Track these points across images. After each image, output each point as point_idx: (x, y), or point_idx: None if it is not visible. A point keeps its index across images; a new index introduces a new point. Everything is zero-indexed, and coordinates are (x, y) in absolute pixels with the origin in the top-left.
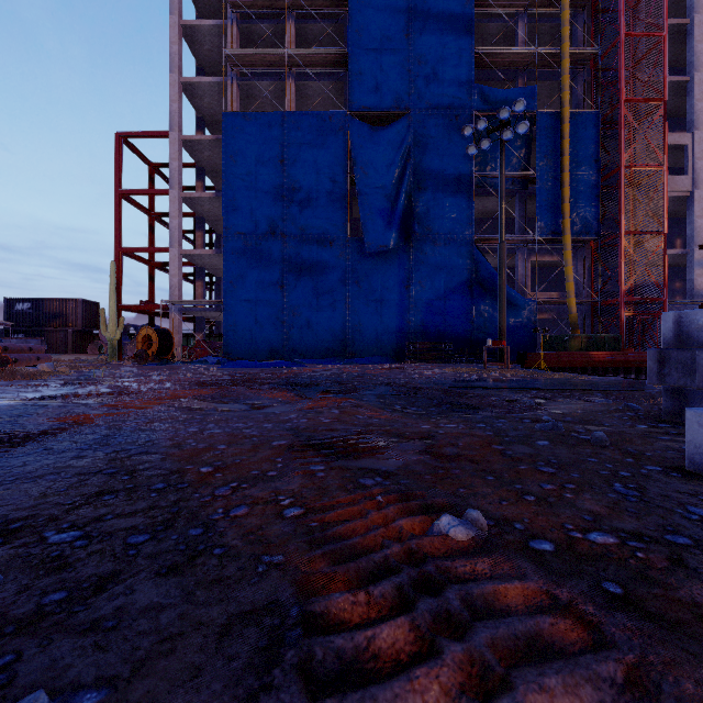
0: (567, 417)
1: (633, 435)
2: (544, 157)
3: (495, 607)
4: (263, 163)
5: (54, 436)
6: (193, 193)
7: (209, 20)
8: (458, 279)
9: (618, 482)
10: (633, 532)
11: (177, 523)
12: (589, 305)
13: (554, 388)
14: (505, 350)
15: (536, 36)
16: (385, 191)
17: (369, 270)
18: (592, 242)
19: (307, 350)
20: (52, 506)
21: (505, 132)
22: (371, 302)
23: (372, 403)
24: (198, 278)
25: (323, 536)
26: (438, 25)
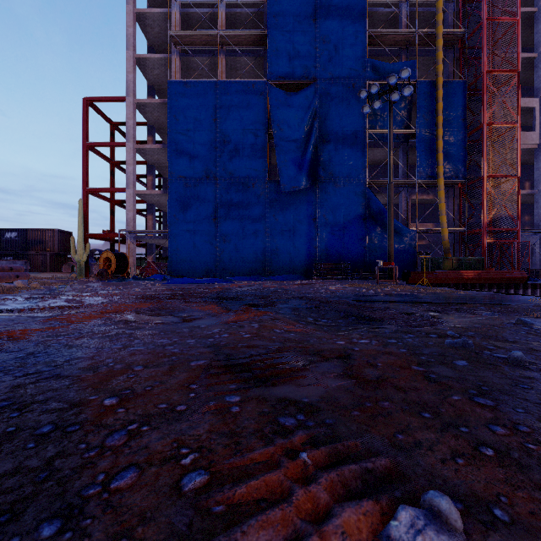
0: (469, 332)
1: None
2: (422, 117)
3: None
4: (200, 121)
5: None
6: (145, 145)
7: (157, 8)
8: (354, 213)
9: None
10: None
11: (32, 506)
12: (457, 234)
13: (442, 302)
14: (394, 270)
15: (416, 21)
16: (296, 143)
17: (284, 206)
18: (460, 184)
19: (234, 270)
20: None
21: (393, 94)
22: (286, 231)
23: (288, 316)
24: (149, 213)
25: None
26: (339, 12)
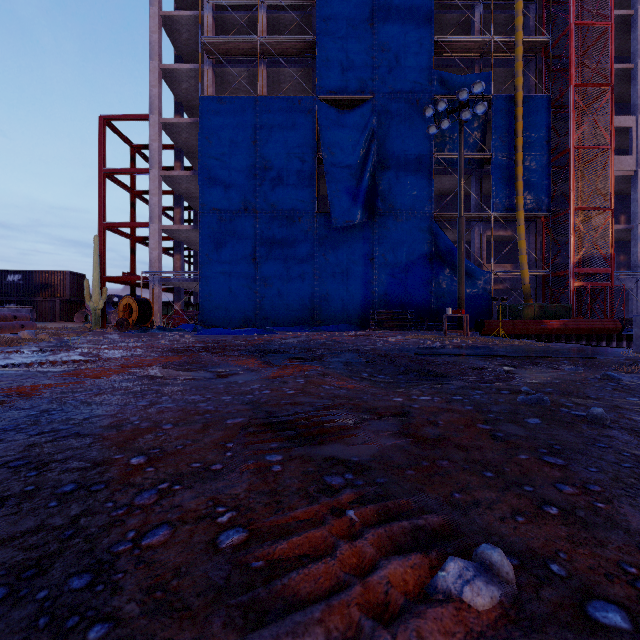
0: (546, 388)
1: (629, 410)
2: (499, 138)
3: None
4: (236, 143)
5: None
6: (172, 172)
7: (186, 11)
8: (419, 252)
9: None
10: None
11: (59, 562)
12: (540, 277)
13: (519, 355)
14: (464, 319)
15: (491, 26)
16: (350, 170)
17: (336, 244)
18: (543, 217)
19: (277, 319)
20: None
21: (464, 112)
22: (338, 274)
23: (339, 371)
24: (177, 251)
25: (267, 594)
26: (400, 15)
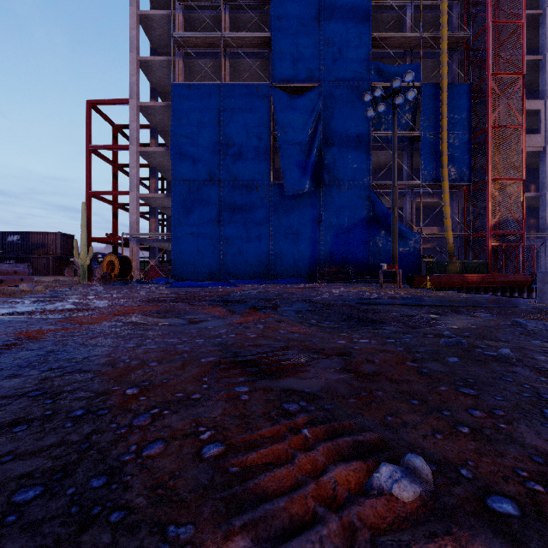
0: (465, 333)
1: (532, 351)
2: (427, 119)
3: None
4: (203, 124)
5: (0, 352)
6: (148, 148)
7: (160, 10)
8: (359, 216)
9: (546, 408)
10: None
11: (80, 468)
12: (462, 237)
13: (443, 304)
14: (397, 273)
15: (421, 23)
16: (300, 146)
17: (288, 209)
18: (465, 187)
19: (238, 273)
20: None
21: (397, 98)
22: (290, 235)
23: (292, 318)
24: (152, 216)
25: (243, 491)
26: (343, 14)
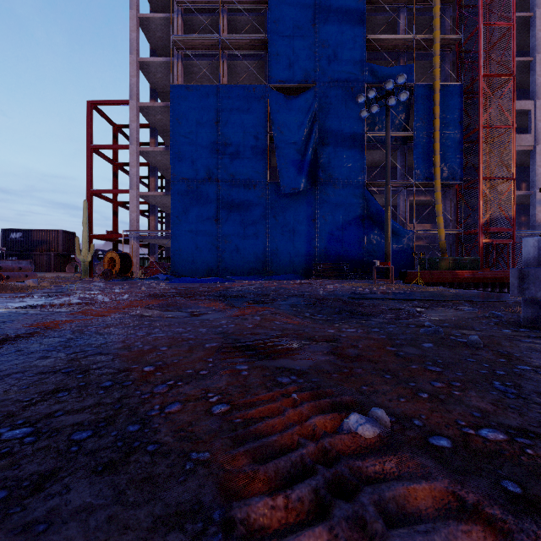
0: (444, 323)
1: (500, 338)
2: (420, 120)
3: (407, 511)
4: (201, 124)
5: (27, 339)
6: (148, 148)
7: (160, 13)
8: (353, 214)
9: (497, 380)
10: (518, 428)
11: (118, 419)
12: (454, 235)
13: (430, 299)
14: (390, 269)
15: (414, 26)
16: (296, 146)
17: (284, 207)
18: (457, 185)
19: (235, 270)
20: (11, 403)
21: (390, 99)
22: (286, 232)
23: (287, 311)
24: (151, 213)
25: (245, 433)
26: (338, 17)
